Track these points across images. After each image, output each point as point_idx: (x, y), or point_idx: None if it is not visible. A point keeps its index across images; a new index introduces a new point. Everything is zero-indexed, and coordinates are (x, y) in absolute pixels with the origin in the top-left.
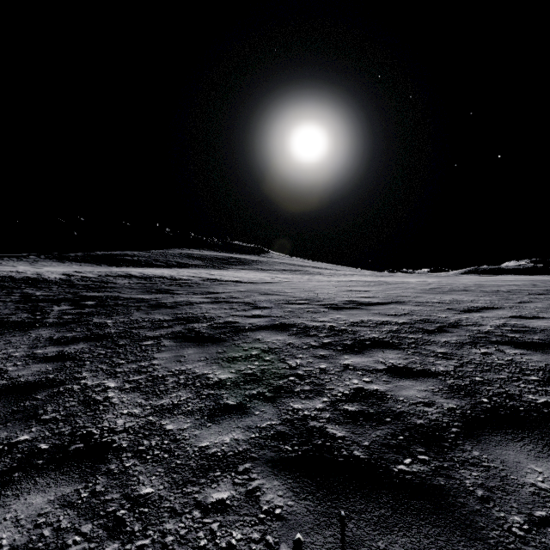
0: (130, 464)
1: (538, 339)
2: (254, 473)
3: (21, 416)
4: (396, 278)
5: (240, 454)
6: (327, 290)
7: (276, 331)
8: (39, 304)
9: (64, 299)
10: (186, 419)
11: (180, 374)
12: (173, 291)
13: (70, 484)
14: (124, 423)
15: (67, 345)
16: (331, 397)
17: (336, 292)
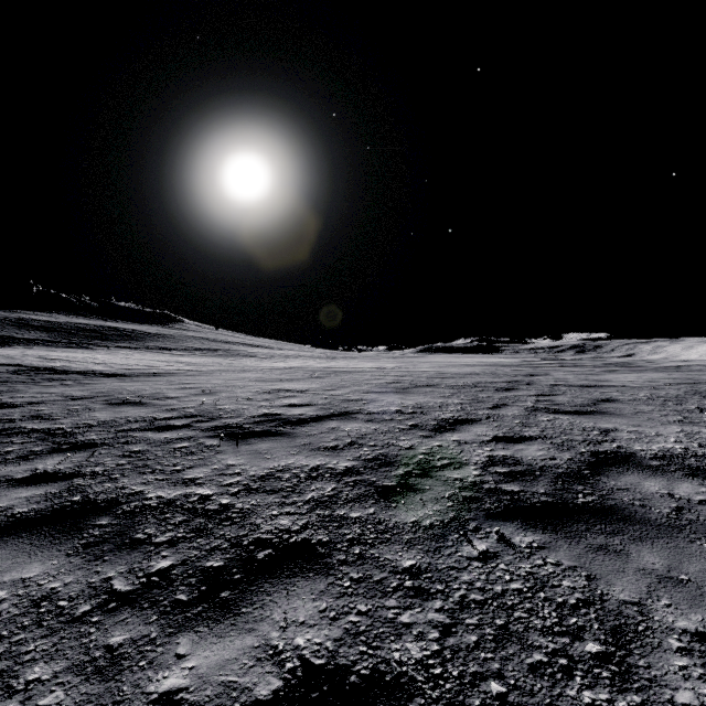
0: None
1: (546, 495)
2: None
3: None
4: (350, 361)
5: None
6: (242, 391)
7: (45, 537)
8: None
9: None
10: None
11: None
12: None
13: None
14: None
15: None
16: None
17: (254, 395)
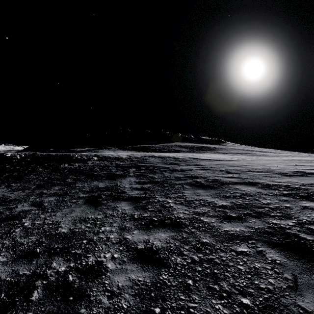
0: (193, 230)
1: None
2: (258, 245)
3: (140, 208)
4: None
5: (247, 236)
6: (276, 165)
7: (247, 185)
8: (124, 168)
9: (132, 166)
10: (212, 218)
11: (199, 200)
12: (178, 164)
13: (172, 232)
14: (183, 216)
15: (143, 184)
16: (297, 221)
17: (284, 166)
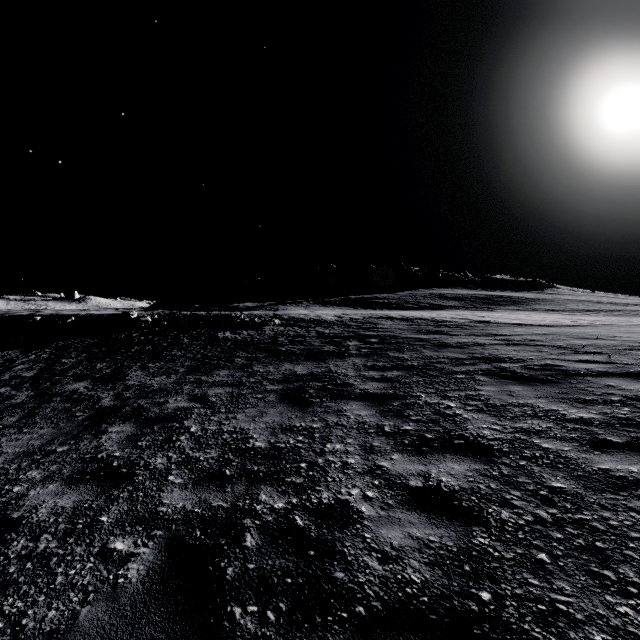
0: (523, 463)
1: None
2: None
3: (392, 414)
4: None
5: None
6: None
7: (636, 379)
8: (335, 340)
9: (349, 336)
10: (562, 443)
11: (521, 406)
12: (447, 332)
13: (475, 463)
14: (490, 434)
15: (383, 371)
16: None
17: None
